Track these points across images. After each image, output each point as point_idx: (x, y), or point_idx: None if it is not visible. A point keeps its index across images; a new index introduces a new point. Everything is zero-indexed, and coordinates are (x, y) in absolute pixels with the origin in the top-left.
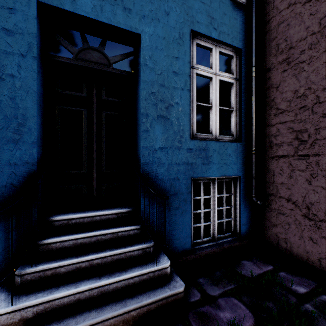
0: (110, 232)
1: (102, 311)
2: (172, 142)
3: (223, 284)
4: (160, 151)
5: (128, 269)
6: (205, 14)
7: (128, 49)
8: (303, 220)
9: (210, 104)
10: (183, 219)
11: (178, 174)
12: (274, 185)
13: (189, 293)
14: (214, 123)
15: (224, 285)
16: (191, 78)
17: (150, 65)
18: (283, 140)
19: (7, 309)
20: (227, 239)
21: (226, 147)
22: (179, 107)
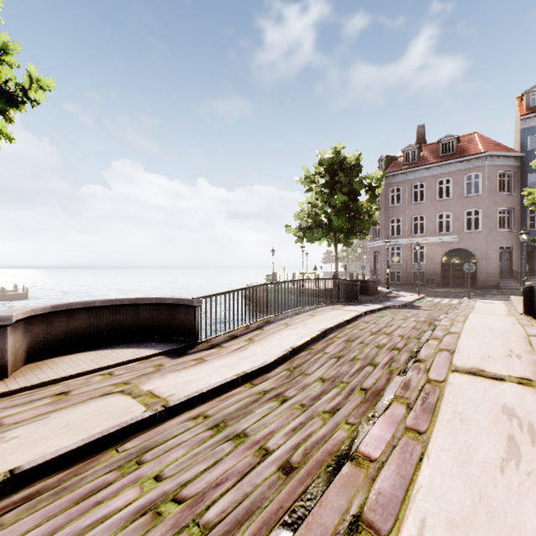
0: None
1: None
2: None
3: None
4: None
5: None
6: None
7: None
8: None
9: None
10: None
11: None
12: None
13: None
14: None
15: None
16: None
17: None
18: None
19: None
20: None
21: None
22: None
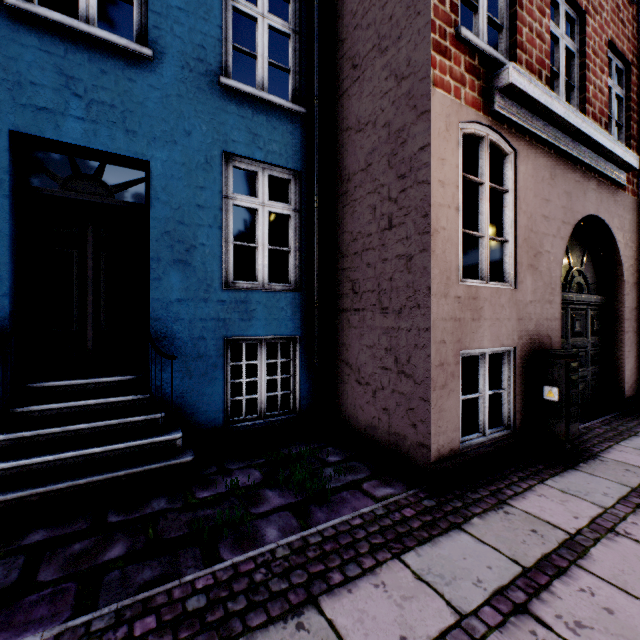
0: (108, 401)
1: (88, 476)
2: (195, 292)
3: (250, 460)
4: (178, 304)
5: (126, 440)
6: (245, 130)
7: (139, 171)
8: (356, 386)
9: (257, 243)
10: (211, 389)
11: (204, 333)
12: (337, 346)
13: (205, 468)
14: (261, 268)
15: (252, 461)
16: (226, 211)
17: (164, 199)
18: (344, 291)
19: None
20: (282, 417)
21: (278, 299)
22: (206, 249)
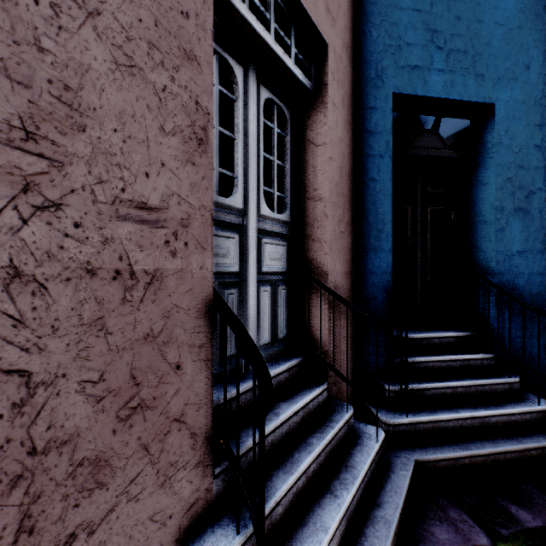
0: (460, 358)
1: (496, 443)
2: (533, 243)
3: None
4: (517, 256)
5: (501, 404)
6: None
7: (457, 122)
8: None
9: None
10: None
11: (541, 289)
12: None
13: None
14: None
15: None
16: None
17: (505, 143)
18: None
19: (404, 420)
20: None
21: None
22: (542, 194)
